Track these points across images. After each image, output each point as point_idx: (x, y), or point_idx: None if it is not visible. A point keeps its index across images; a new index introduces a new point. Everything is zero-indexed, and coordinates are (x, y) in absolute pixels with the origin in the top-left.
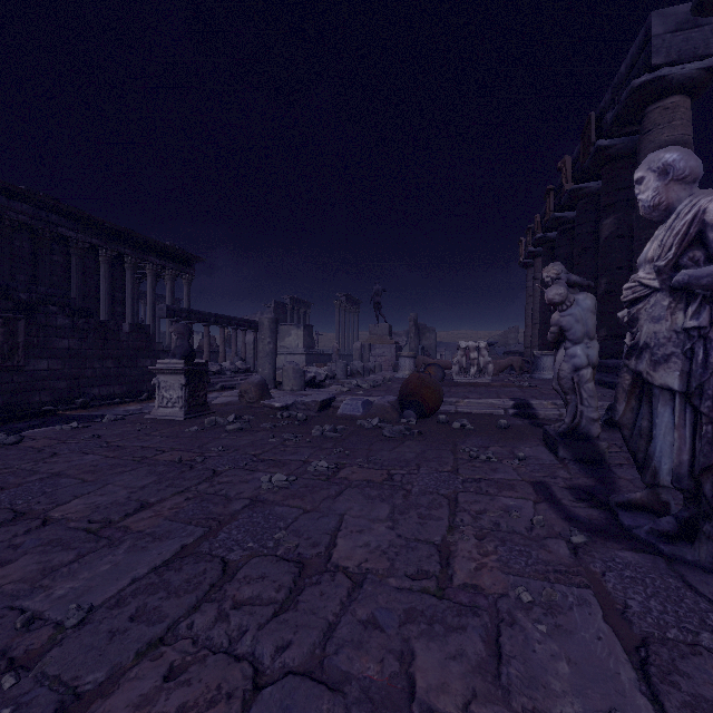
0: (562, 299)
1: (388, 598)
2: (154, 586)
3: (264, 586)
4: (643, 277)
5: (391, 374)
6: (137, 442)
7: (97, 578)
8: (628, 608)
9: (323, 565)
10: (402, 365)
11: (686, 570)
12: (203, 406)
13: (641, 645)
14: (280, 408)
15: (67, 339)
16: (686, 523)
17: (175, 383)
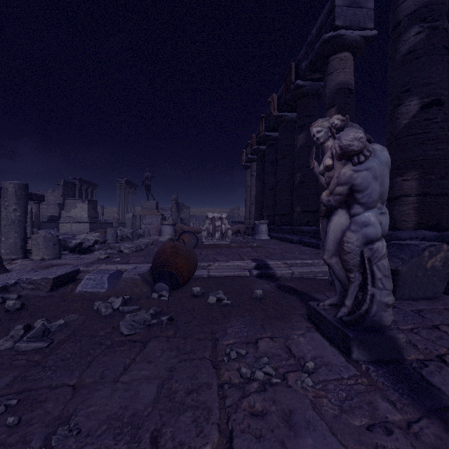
0: (361, 145)
1: None
2: None
3: None
4: None
5: (157, 238)
6: None
7: None
8: None
9: None
10: (164, 231)
11: None
12: None
13: None
14: None
15: None
16: None
17: None
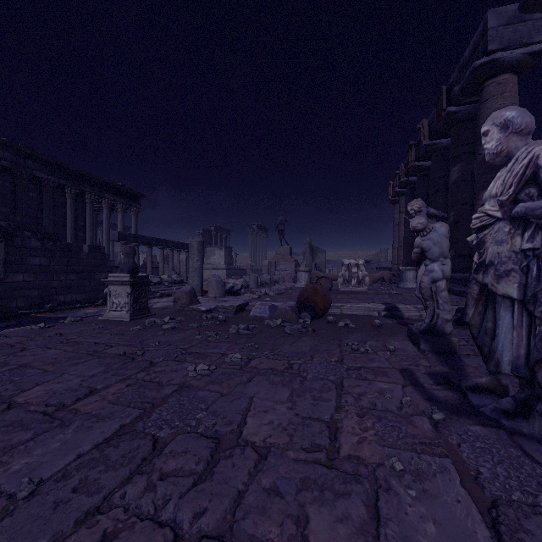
0: (423, 226)
1: (287, 469)
2: (95, 461)
3: (186, 459)
4: (488, 209)
5: (291, 285)
6: (91, 339)
7: (48, 454)
8: (480, 474)
9: (235, 440)
10: (300, 278)
11: (524, 441)
12: (145, 309)
13: (492, 507)
14: (205, 311)
15: (38, 257)
16: (522, 402)
17: (123, 292)
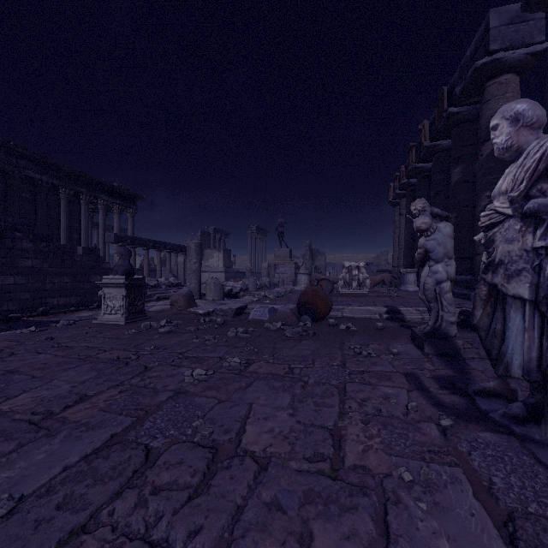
0: (427, 226)
1: (289, 480)
2: (82, 474)
3: (181, 471)
4: (498, 206)
5: (291, 287)
6: (84, 343)
7: (32, 467)
8: (493, 485)
9: (233, 450)
10: (300, 281)
11: (536, 448)
12: (140, 313)
13: (508, 520)
14: (203, 314)
15: (30, 259)
16: (533, 407)
17: (117, 295)
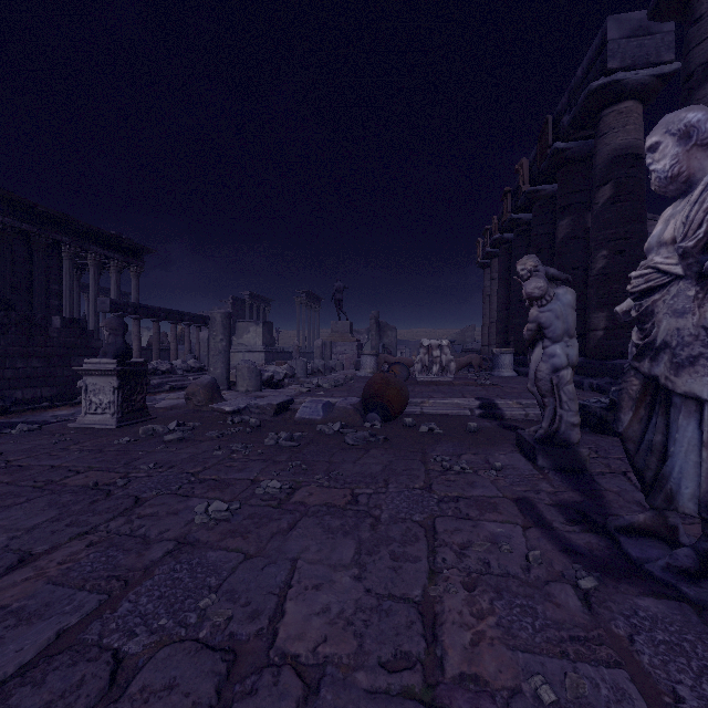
0: (541, 293)
1: None
2: None
3: (170, 707)
4: (661, 262)
5: (353, 373)
6: (47, 460)
7: None
8: (681, 702)
9: (264, 653)
10: (364, 364)
11: None
12: (141, 411)
13: None
14: (231, 412)
15: None
16: None
17: (106, 386)
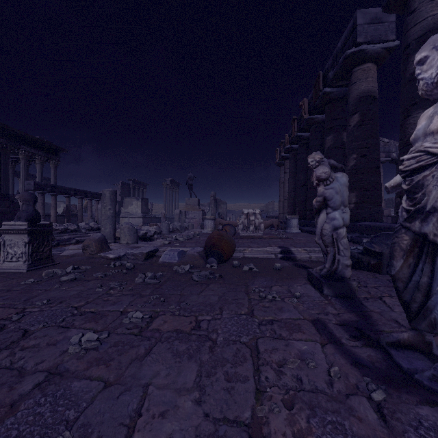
0: (327, 176)
1: None
2: None
3: None
4: (430, 147)
5: (199, 230)
6: None
7: None
8: None
9: None
10: (206, 225)
11: None
12: (47, 259)
13: None
14: (113, 258)
15: None
16: None
17: (19, 241)
